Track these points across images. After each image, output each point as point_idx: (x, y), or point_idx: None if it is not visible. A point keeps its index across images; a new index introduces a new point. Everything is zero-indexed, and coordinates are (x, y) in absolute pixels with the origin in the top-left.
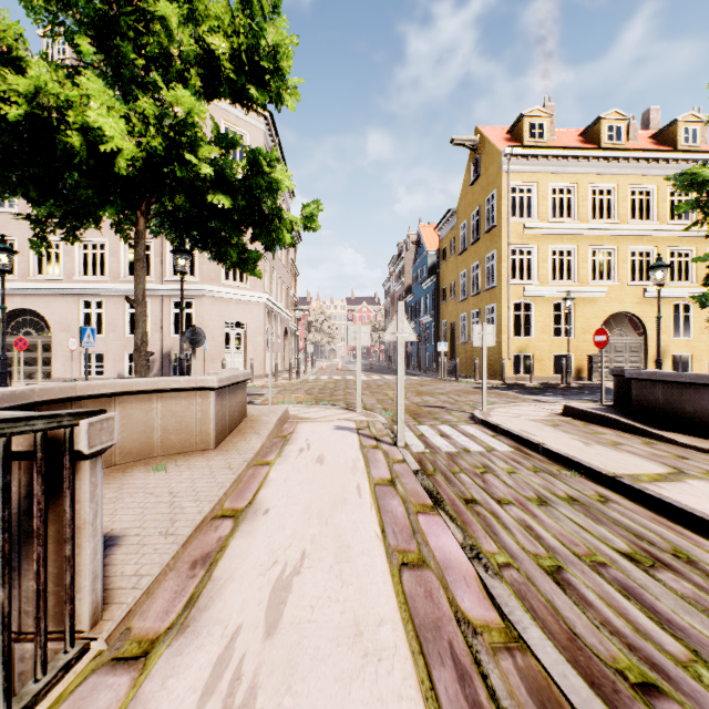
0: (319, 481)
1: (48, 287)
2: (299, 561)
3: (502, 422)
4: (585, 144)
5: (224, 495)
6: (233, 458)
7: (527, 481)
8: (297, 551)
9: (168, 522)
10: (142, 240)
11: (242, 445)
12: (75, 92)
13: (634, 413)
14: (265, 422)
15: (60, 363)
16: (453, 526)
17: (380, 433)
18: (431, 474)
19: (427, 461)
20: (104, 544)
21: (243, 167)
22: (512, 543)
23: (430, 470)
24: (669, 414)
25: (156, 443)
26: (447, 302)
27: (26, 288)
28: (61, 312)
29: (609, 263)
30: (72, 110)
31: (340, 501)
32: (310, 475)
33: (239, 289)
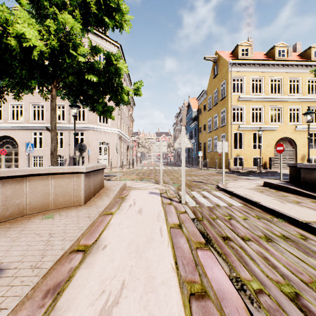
0: (138, 225)
1: (17, 126)
2: (119, 290)
3: (234, 190)
4: (267, 58)
5: (81, 235)
6: (92, 210)
7: (255, 224)
8: (119, 281)
9: (40, 257)
10: (54, 100)
11: (98, 203)
12: (13, 17)
13: (302, 185)
14: (113, 190)
15: (22, 161)
16: (221, 260)
17: (172, 196)
18: (201, 220)
19: (197, 212)
20: None
21: (104, 64)
22: (259, 271)
23: (200, 217)
24: None
25: (51, 202)
26: (202, 133)
27: (6, 126)
28: (23, 137)
29: (277, 115)
30: (8, 24)
31: (150, 239)
32: (134, 221)
33: (106, 127)
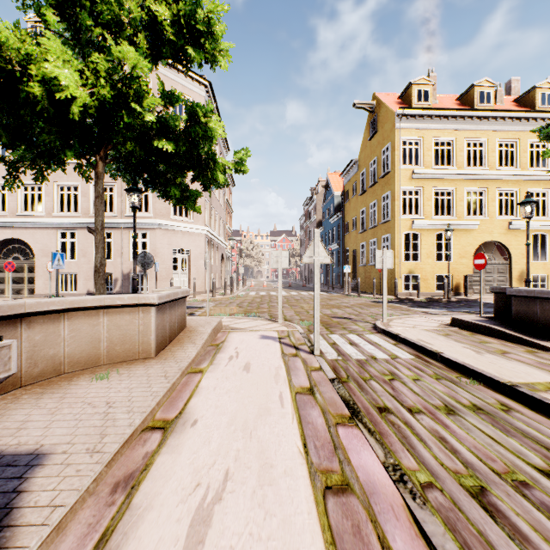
0: (245, 389)
1: (32, 221)
2: (222, 483)
3: (401, 332)
4: (461, 106)
5: (157, 405)
6: (170, 366)
7: (432, 388)
8: (220, 470)
9: (98, 436)
10: (100, 180)
11: (179, 354)
12: (37, 49)
13: (513, 325)
14: (201, 332)
15: (42, 282)
16: (373, 441)
17: (299, 342)
18: (345, 381)
19: (340, 368)
20: (28, 464)
21: (184, 121)
22: (430, 458)
23: (344, 377)
24: (547, 326)
25: (103, 353)
26: (349, 234)
27: (14, 222)
28: (43, 241)
29: (479, 202)
30: (31, 62)
31: (264, 411)
32: (237, 383)
33: (185, 223)
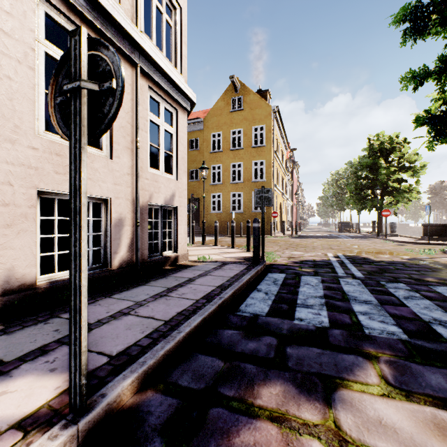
0: None
1: None
2: None
3: None
4: None
5: None
6: None
7: None
8: None
9: None
10: None
11: None
12: None
13: None
14: None
15: None
16: None
17: None
18: None
19: None
20: None
21: None
22: None
23: None
24: None
25: None
26: None
27: None
28: None
29: None
30: None
31: None
32: None
33: None
